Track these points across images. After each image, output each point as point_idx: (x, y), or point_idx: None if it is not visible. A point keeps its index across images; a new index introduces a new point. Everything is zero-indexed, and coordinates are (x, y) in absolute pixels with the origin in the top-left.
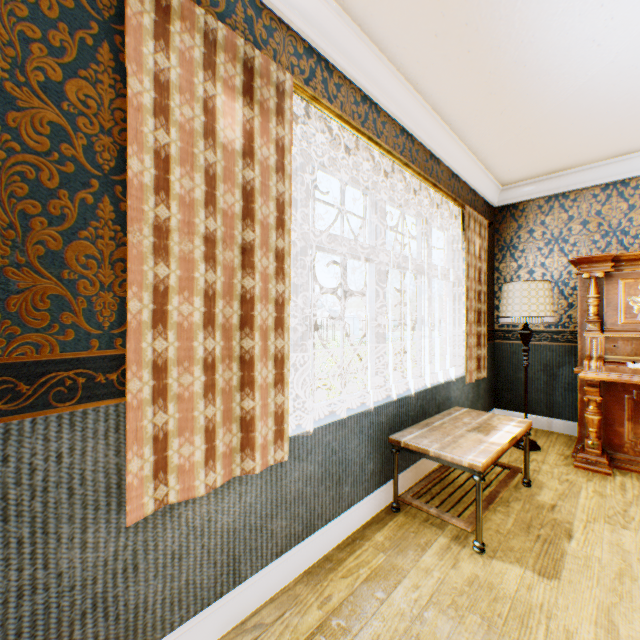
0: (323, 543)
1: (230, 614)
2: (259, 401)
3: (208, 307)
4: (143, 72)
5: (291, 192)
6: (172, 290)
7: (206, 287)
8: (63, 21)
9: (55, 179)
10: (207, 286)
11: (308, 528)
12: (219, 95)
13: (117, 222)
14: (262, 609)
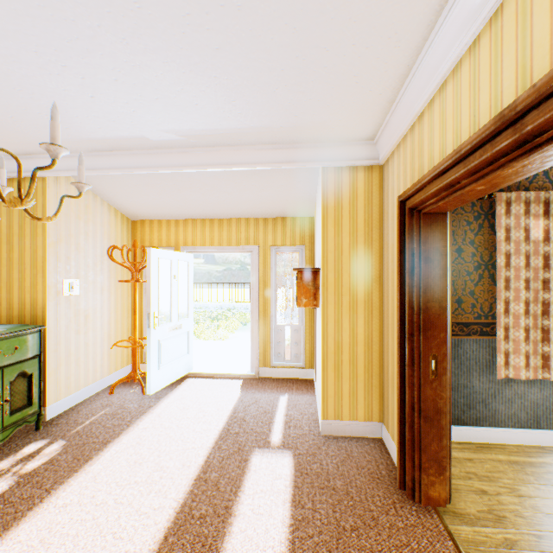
0: None
1: (534, 438)
2: (551, 348)
3: (525, 307)
4: (500, 228)
5: None
6: (510, 301)
7: (524, 299)
8: (473, 220)
9: (471, 268)
10: (525, 299)
11: None
12: (530, 221)
13: (488, 278)
14: (552, 447)
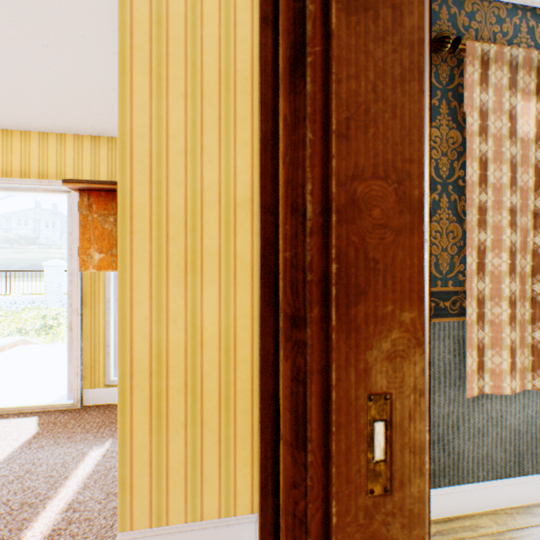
0: None
1: (515, 494)
2: None
3: (510, 260)
4: (472, 110)
5: None
6: (486, 249)
7: (509, 245)
8: None
9: None
10: (510, 245)
11: None
12: (517, 103)
13: (448, 208)
14: None
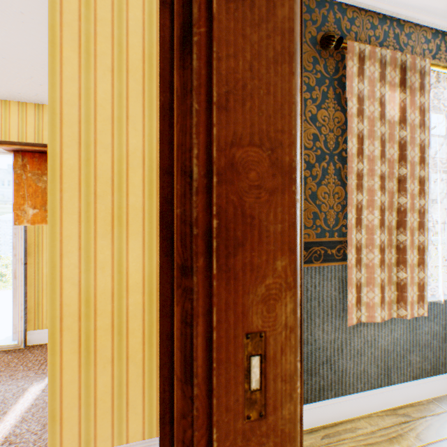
0: (445, 385)
1: (385, 400)
2: (408, 274)
3: (381, 216)
4: (352, 96)
5: (428, 138)
6: (363, 207)
7: (380, 204)
8: (315, 85)
9: (313, 159)
10: (380, 204)
11: (433, 369)
12: (386, 92)
13: (334, 174)
14: (405, 407)
